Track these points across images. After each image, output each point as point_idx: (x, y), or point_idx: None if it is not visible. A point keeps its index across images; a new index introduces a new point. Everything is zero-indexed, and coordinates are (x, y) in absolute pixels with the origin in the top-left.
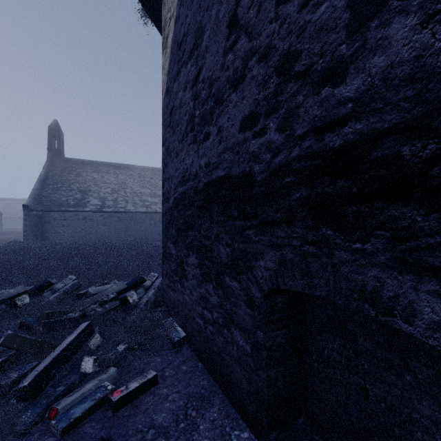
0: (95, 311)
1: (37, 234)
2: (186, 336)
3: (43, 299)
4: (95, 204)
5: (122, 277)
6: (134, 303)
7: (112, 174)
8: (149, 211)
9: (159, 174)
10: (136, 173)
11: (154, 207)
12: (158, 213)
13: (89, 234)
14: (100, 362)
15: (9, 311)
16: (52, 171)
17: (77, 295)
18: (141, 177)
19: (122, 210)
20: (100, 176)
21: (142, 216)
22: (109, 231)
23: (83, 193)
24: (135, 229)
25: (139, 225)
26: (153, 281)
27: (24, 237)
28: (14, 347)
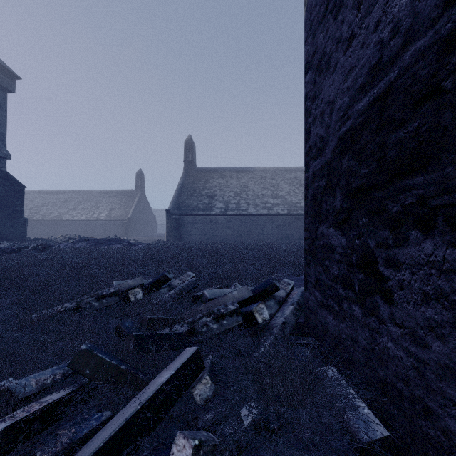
0: (208, 327)
1: (175, 235)
2: (390, 438)
3: (159, 296)
4: (220, 208)
5: (245, 280)
6: (263, 322)
7: (235, 178)
8: (271, 214)
9: (281, 174)
10: (257, 176)
11: (276, 208)
12: (280, 215)
13: (215, 237)
14: (205, 455)
15: (122, 305)
16: (187, 180)
17: (193, 296)
18: (262, 179)
19: (244, 213)
20: (224, 181)
21: (263, 219)
22: (232, 234)
23: (210, 198)
24: (256, 232)
25: (260, 228)
26: (288, 291)
27: (167, 237)
28: (86, 373)
